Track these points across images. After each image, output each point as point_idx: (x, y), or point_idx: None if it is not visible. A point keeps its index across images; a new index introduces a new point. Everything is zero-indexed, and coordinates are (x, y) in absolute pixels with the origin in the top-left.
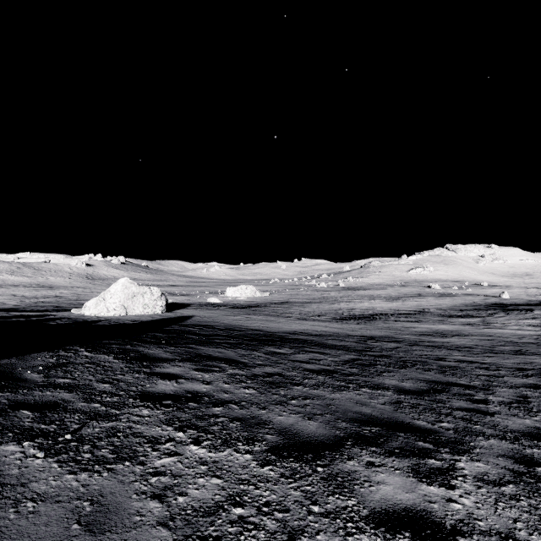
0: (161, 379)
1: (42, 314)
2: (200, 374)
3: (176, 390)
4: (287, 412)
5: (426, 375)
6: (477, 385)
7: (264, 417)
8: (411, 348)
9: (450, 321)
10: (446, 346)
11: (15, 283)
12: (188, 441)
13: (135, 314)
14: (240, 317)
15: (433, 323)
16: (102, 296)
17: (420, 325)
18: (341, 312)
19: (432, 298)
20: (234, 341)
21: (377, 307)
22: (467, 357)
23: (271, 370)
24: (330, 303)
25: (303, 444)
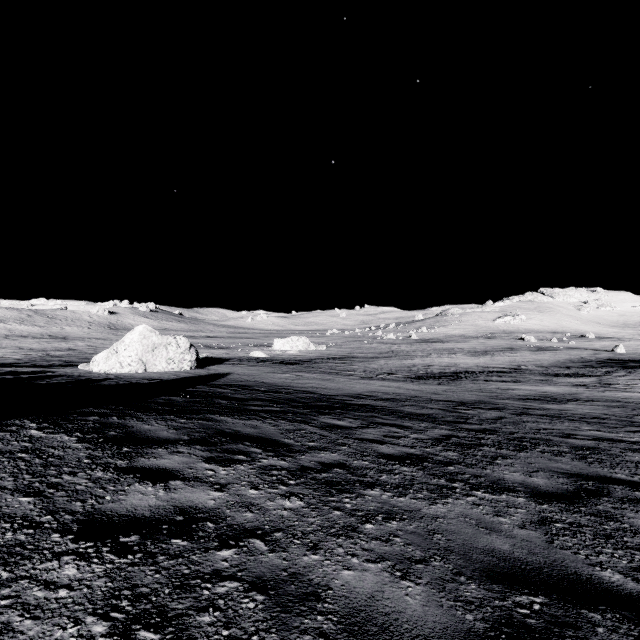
0: (139, 481)
1: (40, 370)
2: (212, 469)
3: (157, 508)
4: (360, 558)
5: (561, 464)
6: None
7: (315, 574)
8: (520, 419)
9: (556, 381)
10: (566, 415)
11: (24, 334)
12: None
13: (157, 371)
14: (289, 375)
15: (535, 383)
16: (115, 347)
17: (520, 386)
18: (415, 369)
19: (528, 353)
20: (277, 409)
21: (460, 363)
22: (604, 432)
23: (329, 458)
24: (401, 358)
25: None
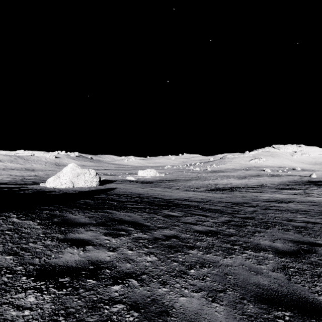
0: (69, 246)
1: (20, 186)
2: (108, 239)
3: (79, 261)
4: (189, 290)
5: (289, 235)
6: None
7: (165, 299)
8: (265, 211)
9: (282, 192)
10: (288, 209)
11: (12, 168)
12: None
13: (79, 187)
14: (146, 189)
15: (271, 193)
16: (58, 175)
17: (263, 194)
18: (210, 186)
19: (267, 177)
20: (141, 206)
21: (232, 182)
22: (309, 218)
23: (169, 233)
24: (203, 180)
25: None
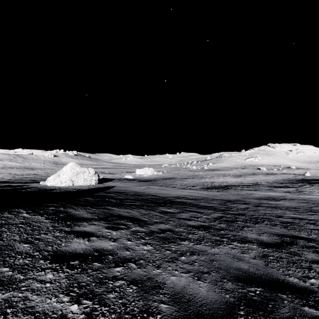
0: (76, 237)
1: (21, 184)
2: (109, 232)
3: (85, 249)
4: (179, 271)
5: (275, 230)
6: (315, 238)
7: (158, 278)
8: (256, 208)
9: (275, 190)
10: (279, 206)
11: (11, 166)
12: (79, 318)
13: (79, 185)
14: (144, 187)
15: (265, 191)
16: (58, 173)
17: (257, 192)
18: (206, 184)
19: (262, 176)
20: (139, 204)
21: (228, 181)
22: (297, 215)
23: (164, 227)
24: (199, 178)
25: (198, 317)
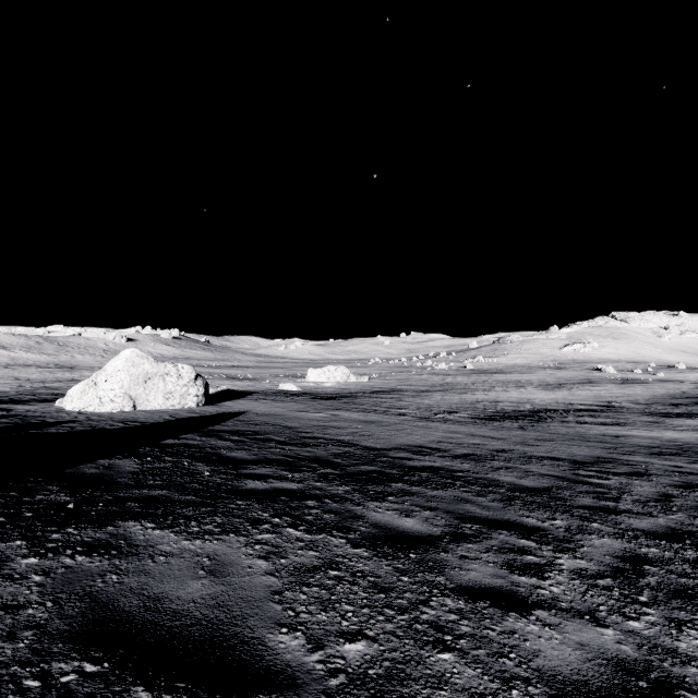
0: None
1: None
2: None
3: None
4: None
5: None
6: None
7: None
8: None
9: (671, 424)
10: None
11: (28, 362)
12: None
13: (151, 409)
14: (322, 414)
15: (647, 427)
16: (93, 378)
17: (630, 431)
18: (481, 406)
19: (613, 386)
20: (293, 486)
21: (534, 398)
22: None
23: None
24: (460, 391)
25: None
